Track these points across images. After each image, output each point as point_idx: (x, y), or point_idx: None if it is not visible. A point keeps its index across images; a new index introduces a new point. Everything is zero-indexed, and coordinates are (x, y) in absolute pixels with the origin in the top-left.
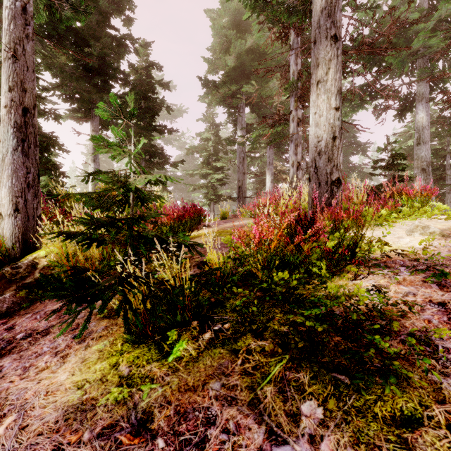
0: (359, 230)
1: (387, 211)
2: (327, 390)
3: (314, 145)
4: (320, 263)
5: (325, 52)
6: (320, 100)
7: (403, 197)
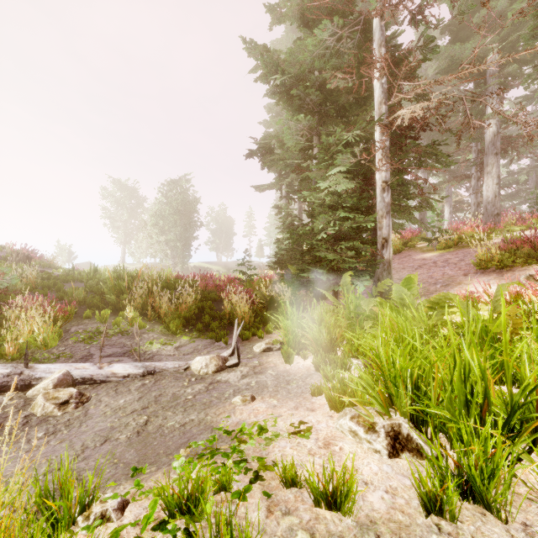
0: (494, 228)
1: (524, 226)
2: (481, 246)
3: (485, 200)
4: (482, 236)
5: (491, 160)
6: (488, 180)
7: (534, 219)
